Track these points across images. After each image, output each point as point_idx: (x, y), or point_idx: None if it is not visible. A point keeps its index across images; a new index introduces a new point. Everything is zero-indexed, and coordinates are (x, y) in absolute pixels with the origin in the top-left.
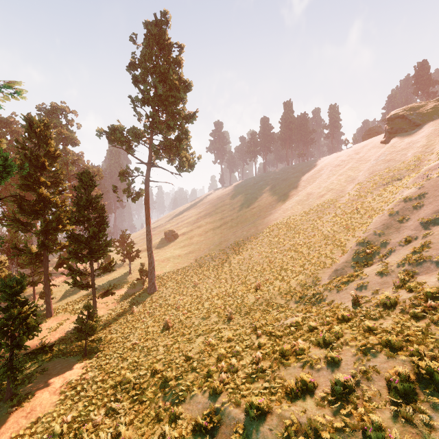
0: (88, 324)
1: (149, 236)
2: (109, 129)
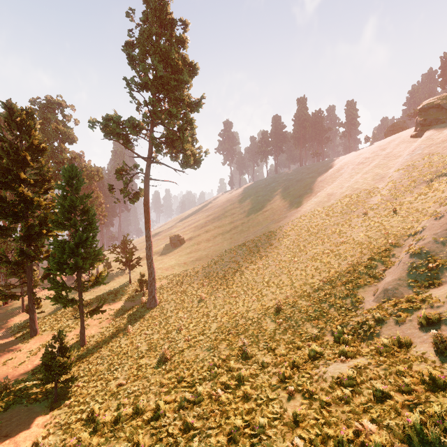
0: (57, 361)
1: (148, 242)
2: (103, 120)
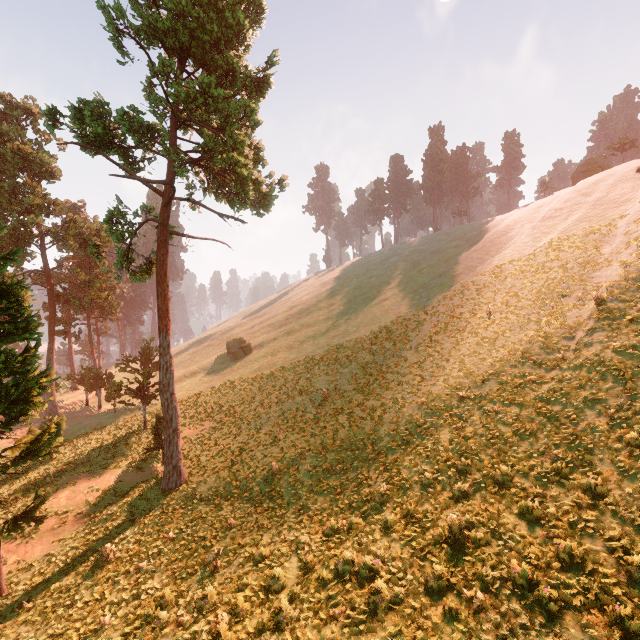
0: None
1: (164, 357)
2: (72, 111)
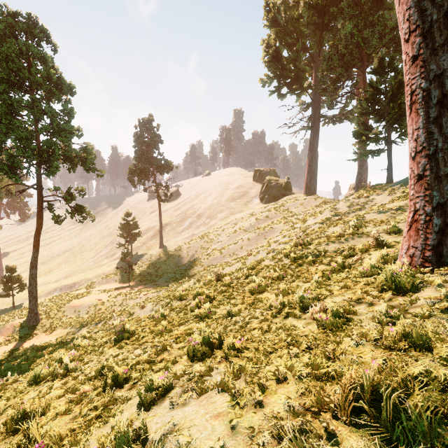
0: None
1: None
2: None
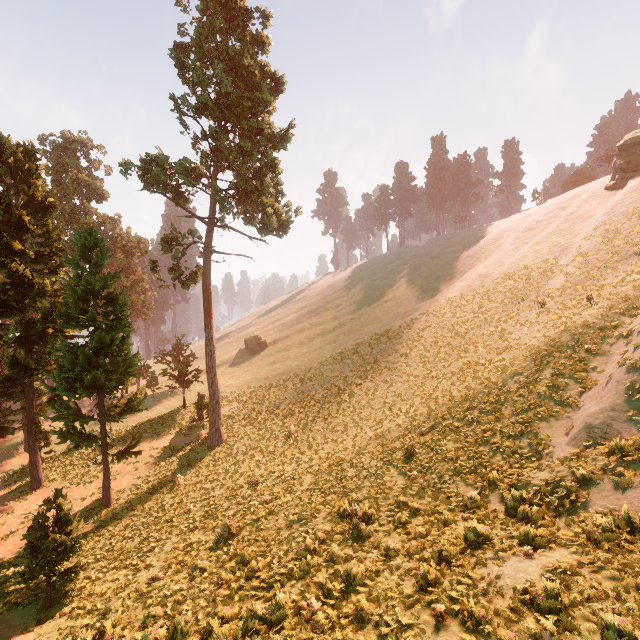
0: (50, 542)
1: (209, 347)
2: (141, 162)
